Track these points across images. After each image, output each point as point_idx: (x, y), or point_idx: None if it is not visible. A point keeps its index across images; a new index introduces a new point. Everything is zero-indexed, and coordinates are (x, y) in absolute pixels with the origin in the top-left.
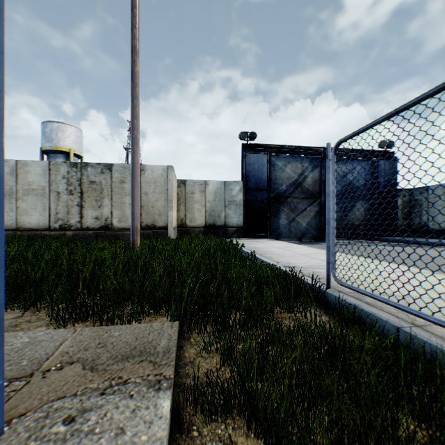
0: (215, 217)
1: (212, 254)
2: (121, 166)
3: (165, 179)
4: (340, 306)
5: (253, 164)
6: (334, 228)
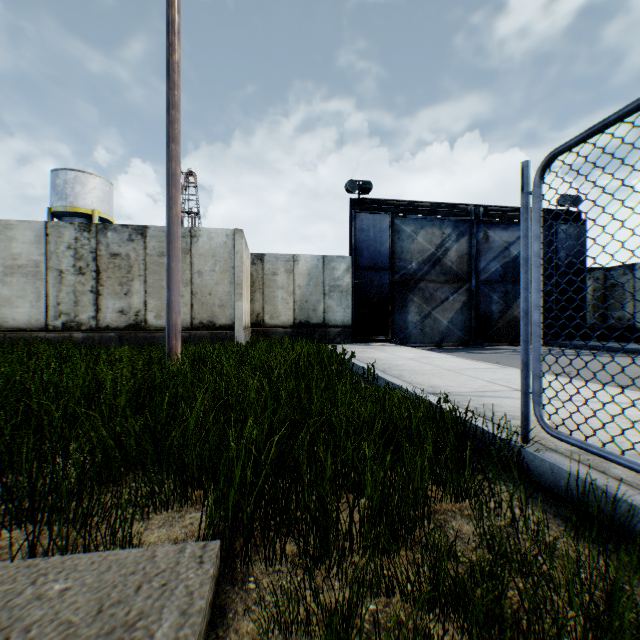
0: (308, 310)
1: (303, 371)
2: (160, 230)
3: (231, 251)
4: (559, 484)
5: (367, 230)
6: (540, 325)
